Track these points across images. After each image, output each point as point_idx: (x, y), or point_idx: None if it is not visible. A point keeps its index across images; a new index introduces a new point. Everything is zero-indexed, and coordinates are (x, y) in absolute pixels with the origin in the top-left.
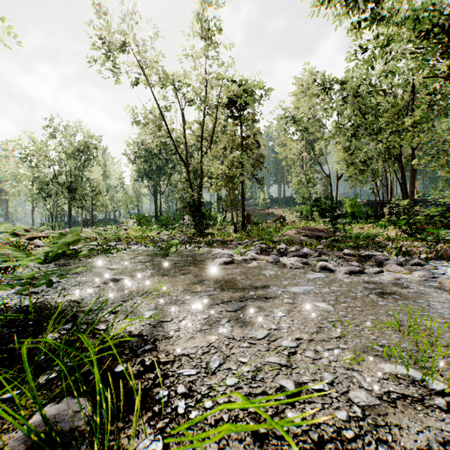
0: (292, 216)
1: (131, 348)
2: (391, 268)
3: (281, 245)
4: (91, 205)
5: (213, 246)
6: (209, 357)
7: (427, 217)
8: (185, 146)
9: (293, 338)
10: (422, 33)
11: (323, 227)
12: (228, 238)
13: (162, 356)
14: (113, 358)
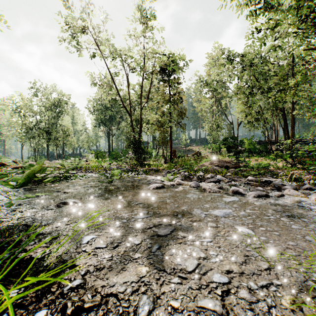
0: (206, 152)
1: (60, 283)
2: (290, 193)
3: (200, 173)
4: (63, 144)
5: (149, 174)
6: (138, 299)
7: (303, 152)
8: (129, 101)
9: (223, 270)
10: (302, 17)
11: (228, 159)
12: (160, 168)
13: (88, 298)
14: (37, 298)
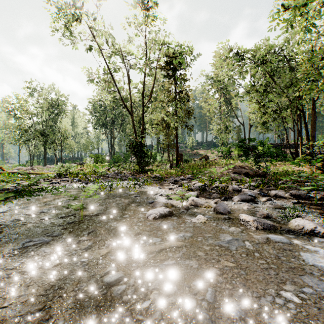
0: (214, 156)
1: None
2: None
3: (218, 183)
4: (61, 147)
5: (150, 184)
6: None
7: None
8: (131, 99)
9: None
10: None
11: (240, 164)
12: (165, 175)
13: None
14: None
